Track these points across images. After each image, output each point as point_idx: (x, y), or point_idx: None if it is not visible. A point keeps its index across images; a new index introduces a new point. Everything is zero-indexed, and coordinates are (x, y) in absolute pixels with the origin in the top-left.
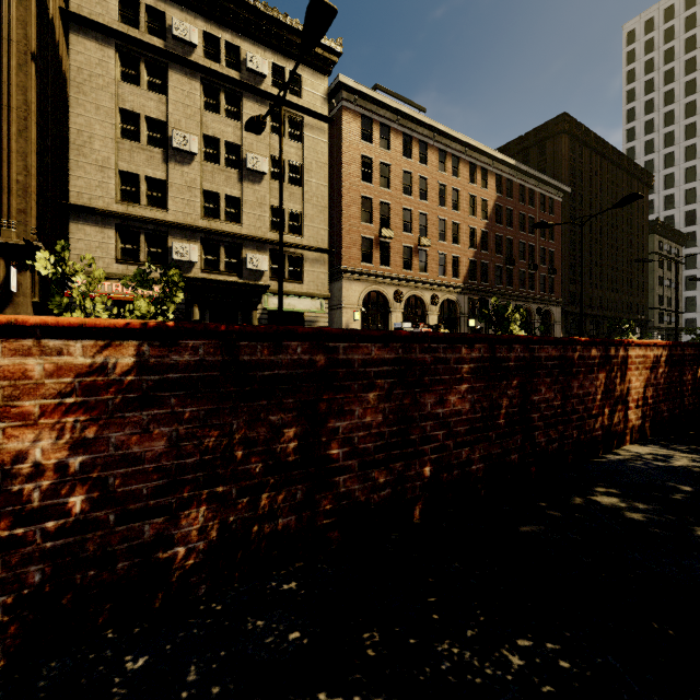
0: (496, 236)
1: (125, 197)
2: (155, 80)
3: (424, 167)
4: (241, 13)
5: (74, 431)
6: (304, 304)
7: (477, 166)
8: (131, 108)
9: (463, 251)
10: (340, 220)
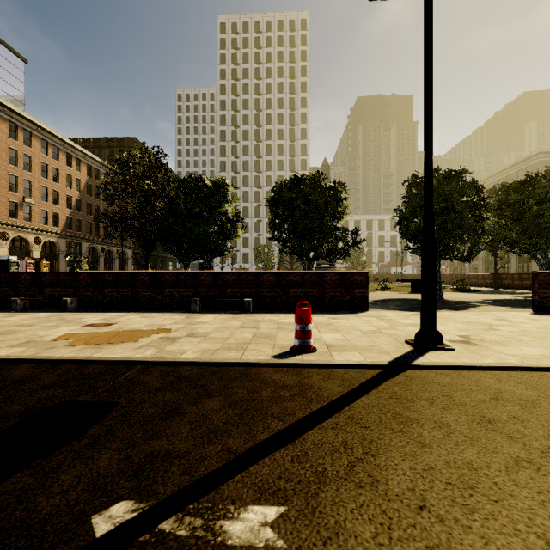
0: (87, 203)
1: None
2: None
3: (29, 149)
4: None
5: None
6: None
7: (73, 156)
8: None
9: (62, 209)
10: None
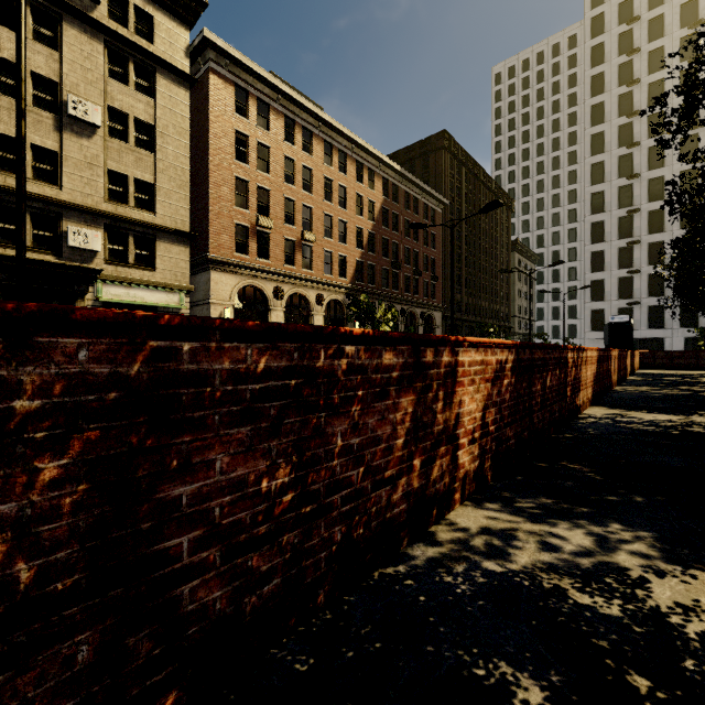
0: (383, 239)
1: None
2: None
3: (309, 157)
4: None
5: None
6: (157, 297)
7: (364, 166)
8: None
9: (350, 250)
10: (207, 200)
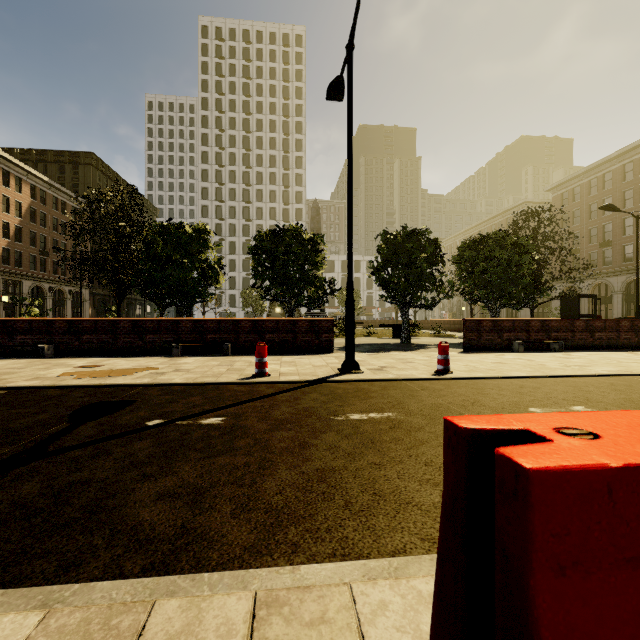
0: (30, 232)
1: None
2: None
3: None
4: None
5: None
6: None
7: (11, 174)
8: None
9: None
10: None
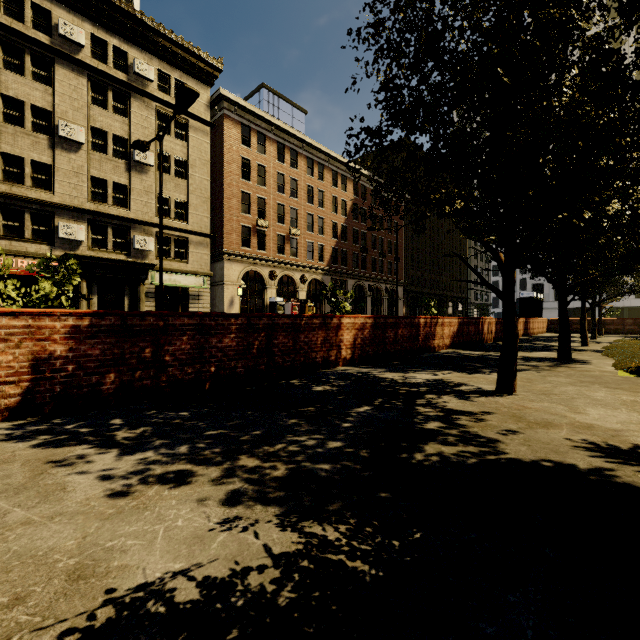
0: (353, 230)
1: (8, 177)
2: (41, 71)
3: (295, 171)
4: (128, 23)
5: (70, 345)
6: (189, 281)
7: (338, 173)
8: (15, 95)
9: (327, 240)
10: (222, 210)
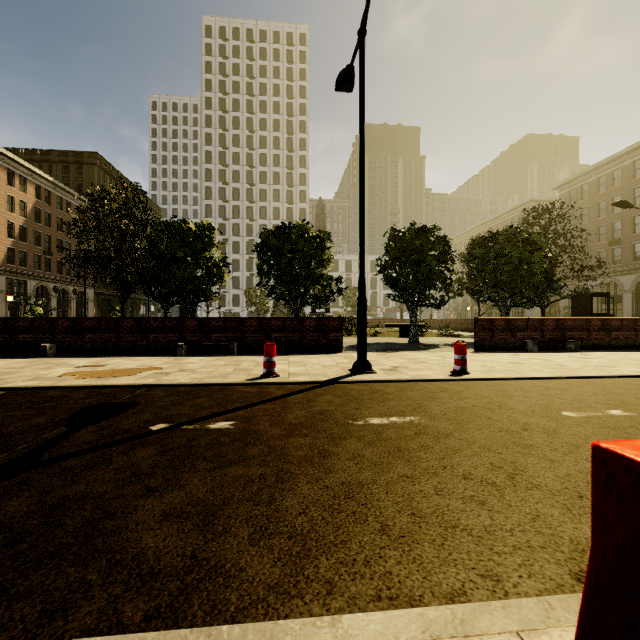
0: (35, 231)
1: None
2: None
3: None
4: None
5: None
6: None
7: (16, 173)
8: None
9: (1, 239)
10: None
